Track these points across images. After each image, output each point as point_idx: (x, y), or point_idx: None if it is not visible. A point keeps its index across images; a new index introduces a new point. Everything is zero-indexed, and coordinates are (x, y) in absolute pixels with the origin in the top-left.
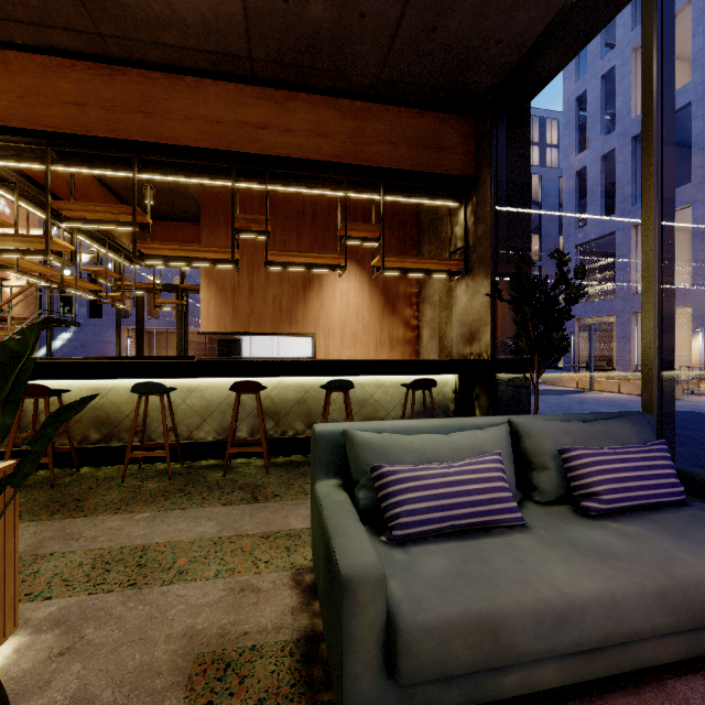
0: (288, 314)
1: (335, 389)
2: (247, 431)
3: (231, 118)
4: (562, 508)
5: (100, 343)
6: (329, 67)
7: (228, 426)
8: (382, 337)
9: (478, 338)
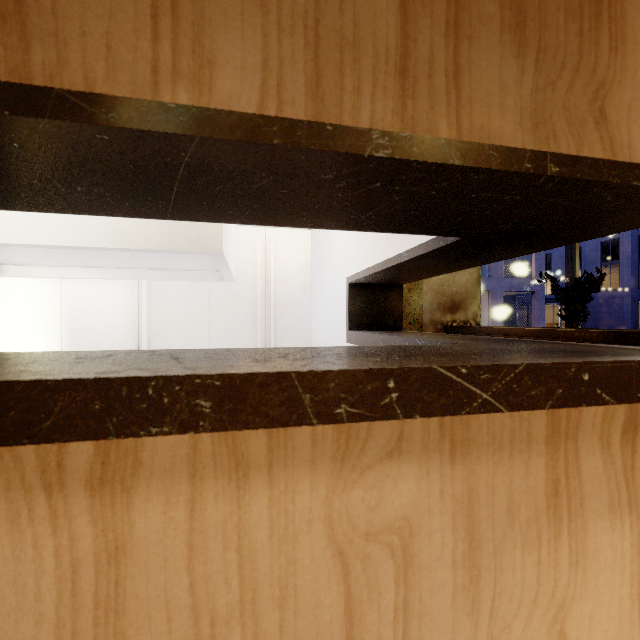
0: None
1: None
2: None
3: None
4: None
5: None
6: None
7: None
8: None
9: (464, 308)
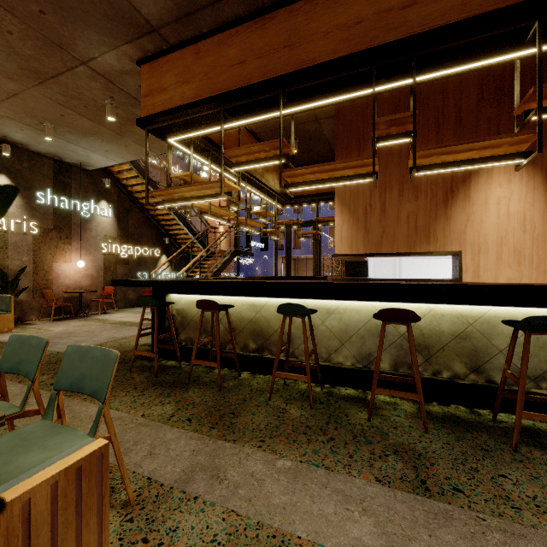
0: (424, 232)
1: (540, 330)
2: (388, 362)
3: (372, 11)
4: None
5: (267, 267)
6: None
7: (367, 354)
8: None
9: None
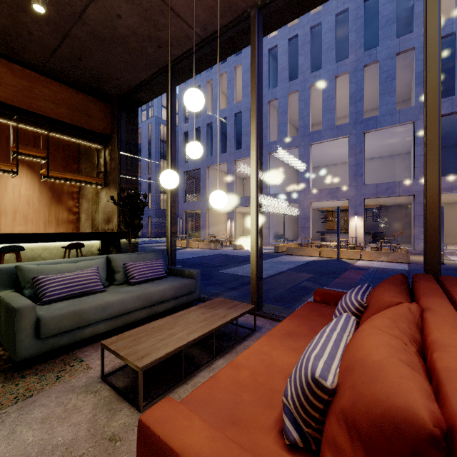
0: None
1: (8, 251)
2: None
3: None
4: (124, 285)
5: None
6: (3, 44)
7: None
8: (50, 218)
9: (112, 221)
